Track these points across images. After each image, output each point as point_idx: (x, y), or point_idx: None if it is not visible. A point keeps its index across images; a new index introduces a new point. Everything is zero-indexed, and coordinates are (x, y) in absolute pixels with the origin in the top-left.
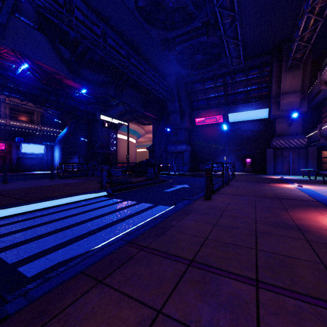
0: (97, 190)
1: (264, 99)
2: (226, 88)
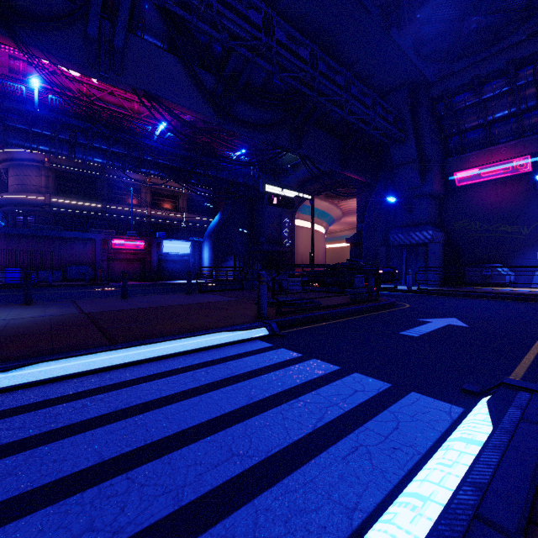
0: (249, 323)
1: None
2: None
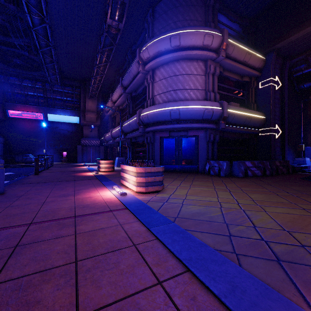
0: None
1: (76, 109)
2: (45, 92)
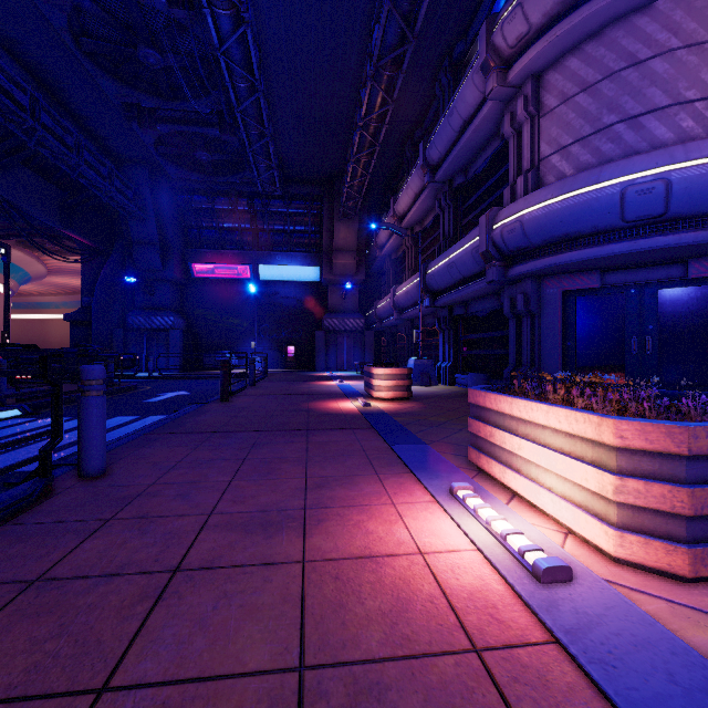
0: None
1: (314, 250)
2: (254, 219)
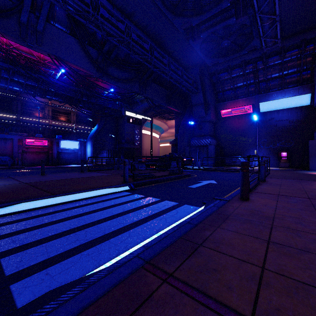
0: (120, 184)
1: (305, 83)
2: (256, 75)
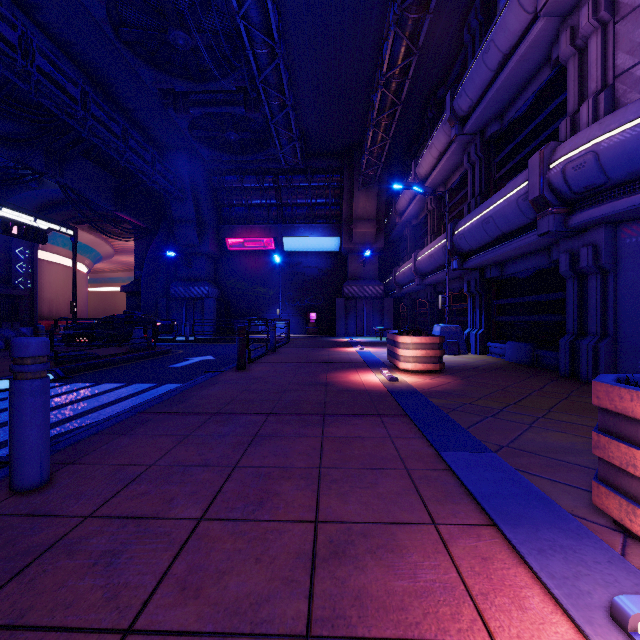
0: None
1: (334, 221)
2: (279, 194)
